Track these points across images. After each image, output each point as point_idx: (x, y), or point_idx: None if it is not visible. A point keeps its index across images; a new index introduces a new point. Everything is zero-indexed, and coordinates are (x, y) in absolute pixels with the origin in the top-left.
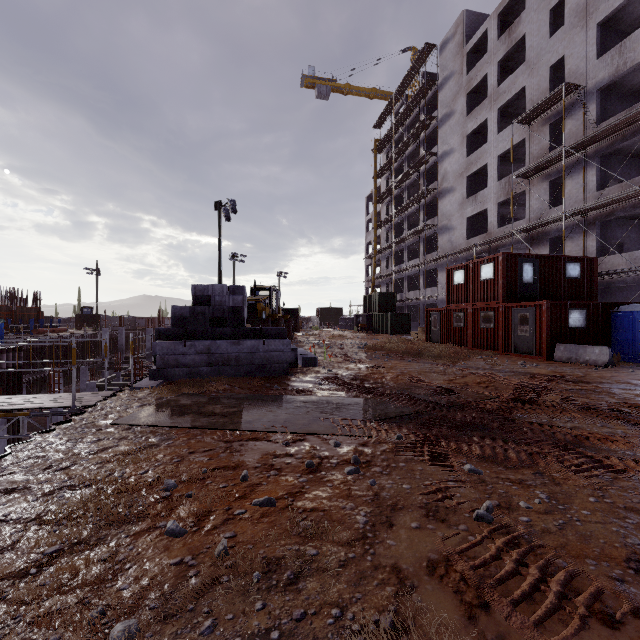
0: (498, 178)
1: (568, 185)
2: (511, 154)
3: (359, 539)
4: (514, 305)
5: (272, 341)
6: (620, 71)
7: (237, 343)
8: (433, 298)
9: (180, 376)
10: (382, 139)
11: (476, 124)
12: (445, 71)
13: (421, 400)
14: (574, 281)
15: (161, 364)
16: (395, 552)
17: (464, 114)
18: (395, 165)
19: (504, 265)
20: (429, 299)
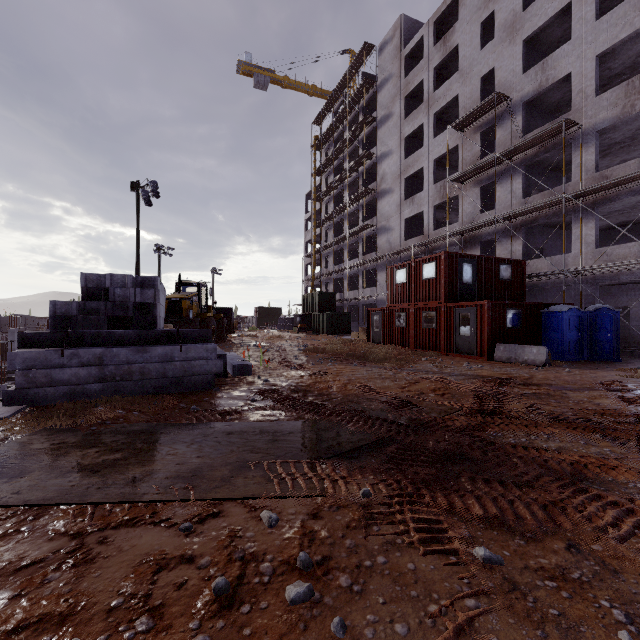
0: (434, 182)
1: (497, 191)
2: (447, 158)
3: None
4: (456, 305)
5: (192, 347)
6: (543, 87)
7: (143, 350)
8: (372, 298)
9: (55, 398)
10: (322, 136)
11: (413, 127)
12: (384, 73)
13: (380, 420)
14: (506, 282)
15: (23, 382)
16: None
17: (402, 117)
18: (335, 163)
19: (446, 264)
20: (368, 299)
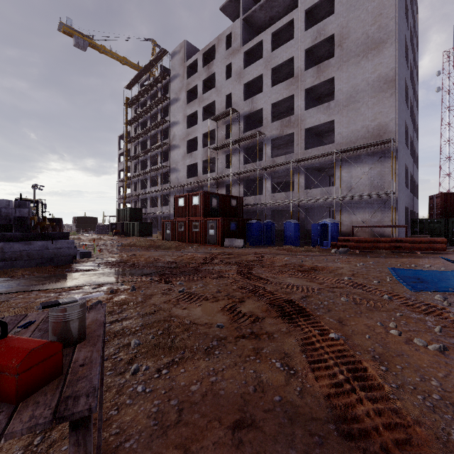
0: (203, 146)
1: (233, 159)
2: (209, 136)
3: (140, 302)
4: (208, 219)
5: (59, 241)
6: (252, 111)
7: (29, 243)
8: (167, 213)
9: None
10: (132, 99)
11: (192, 111)
12: (174, 71)
13: (160, 266)
14: (234, 208)
15: None
16: (153, 302)
17: (185, 103)
18: (141, 119)
19: (203, 198)
20: (164, 213)
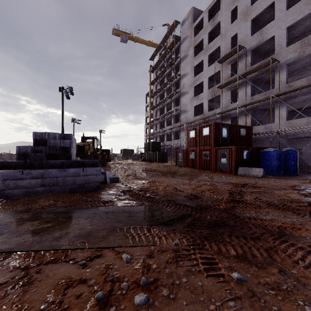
0: (208, 88)
1: (239, 93)
2: (214, 76)
3: None
4: (219, 148)
5: (89, 169)
6: (261, 42)
7: (64, 170)
8: (178, 145)
9: (19, 195)
10: (154, 65)
11: (198, 62)
12: (184, 35)
13: (183, 205)
14: (243, 137)
15: (2, 187)
16: None
17: (192, 56)
18: (160, 79)
19: (214, 128)
20: (176, 145)
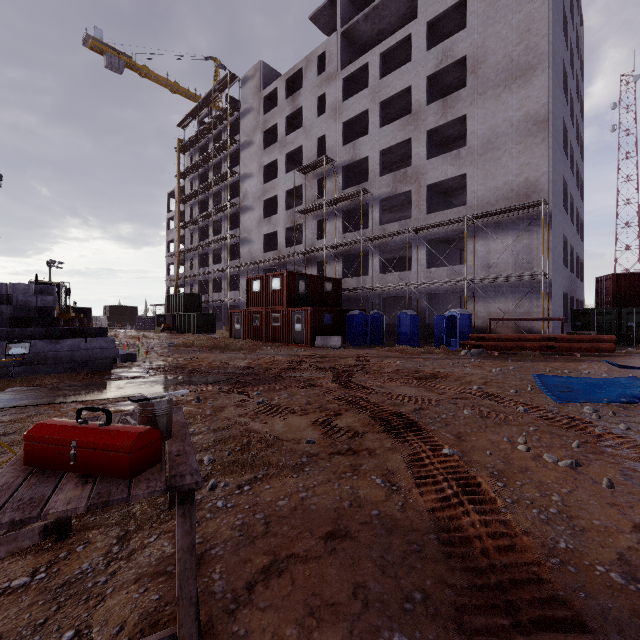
0: (286, 208)
1: (328, 226)
2: (294, 194)
3: (209, 416)
4: (293, 309)
5: (95, 339)
6: (354, 160)
7: (56, 342)
8: (236, 300)
9: None
10: (187, 141)
11: (270, 160)
12: (246, 104)
13: (231, 373)
14: (329, 294)
15: None
16: (226, 415)
17: (261, 148)
18: (200, 170)
19: (287, 280)
20: (232, 301)
